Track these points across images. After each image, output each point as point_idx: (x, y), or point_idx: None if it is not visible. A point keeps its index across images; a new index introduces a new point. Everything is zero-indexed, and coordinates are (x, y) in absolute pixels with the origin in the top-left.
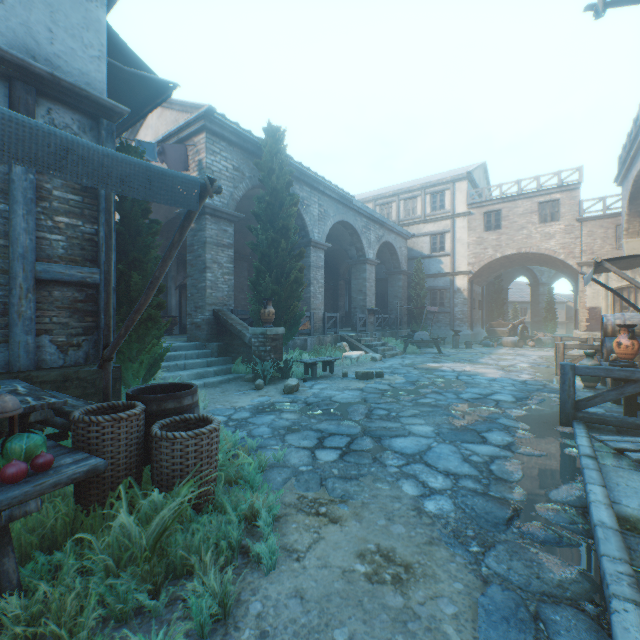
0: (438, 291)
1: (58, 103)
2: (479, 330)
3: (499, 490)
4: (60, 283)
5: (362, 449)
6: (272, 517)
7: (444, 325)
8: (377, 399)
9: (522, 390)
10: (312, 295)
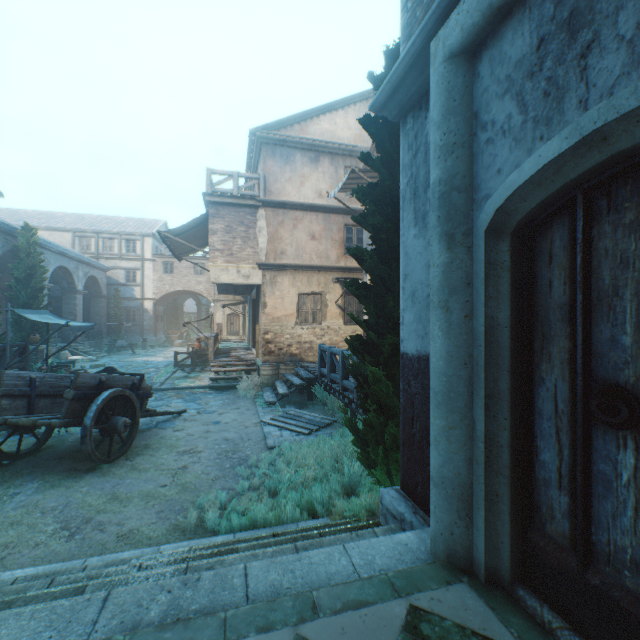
0: (132, 310)
1: None
2: (162, 336)
3: (152, 378)
4: None
5: None
6: None
7: (137, 334)
8: None
9: (170, 363)
10: None
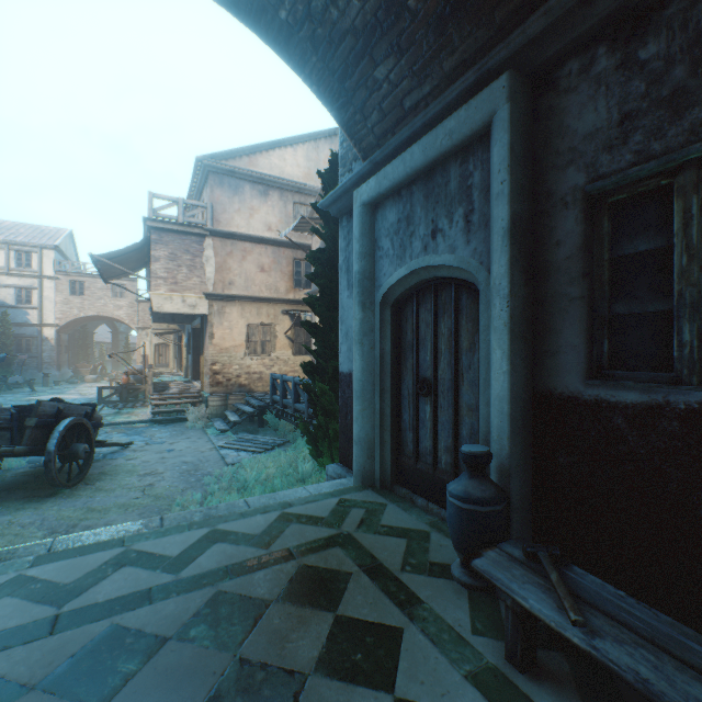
0: (26, 338)
1: None
2: (67, 370)
3: None
4: None
5: None
6: None
7: (33, 368)
8: None
9: (90, 401)
10: None
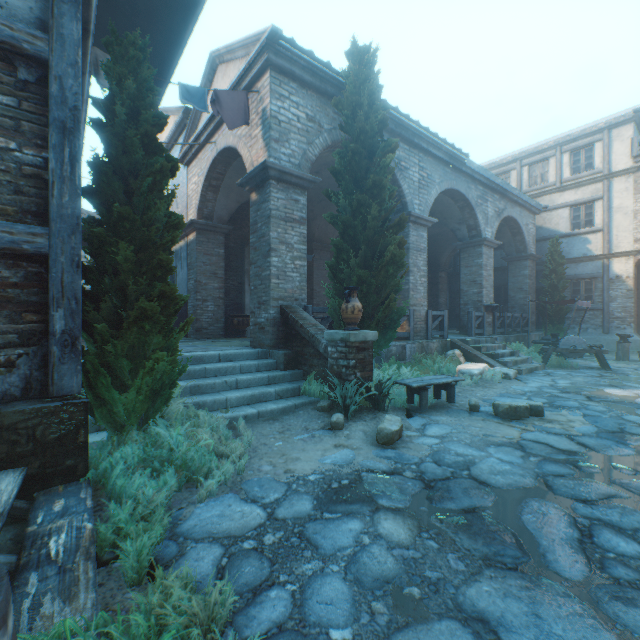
0: (582, 281)
1: None
2: None
3: None
4: None
5: None
6: None
7: (592, 327)
8: (575, 485)
9: None
10: (411, 287)
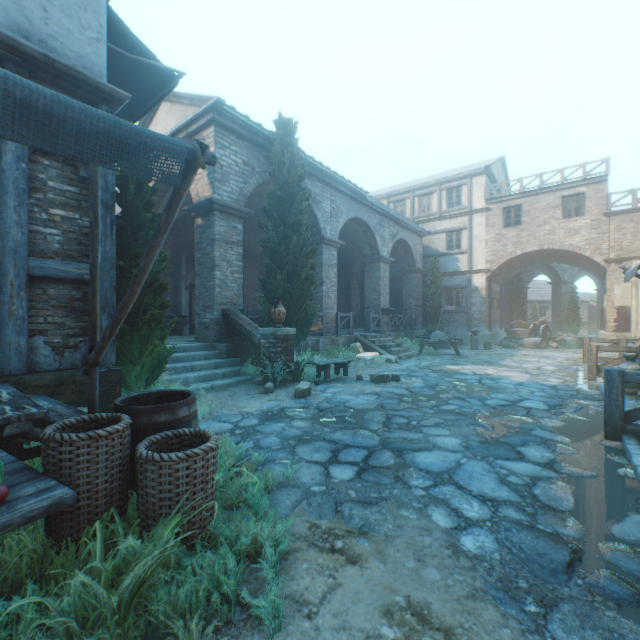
0: (454, 290)
1: (53, 87)
2: (497, 330)
3: (549, 522)
4: (55, 280)
5: (382, 465)
6: (278, 554)
7: (461, 325)
8: (395, 405)
9: (553, 396)
10: (324, 294)
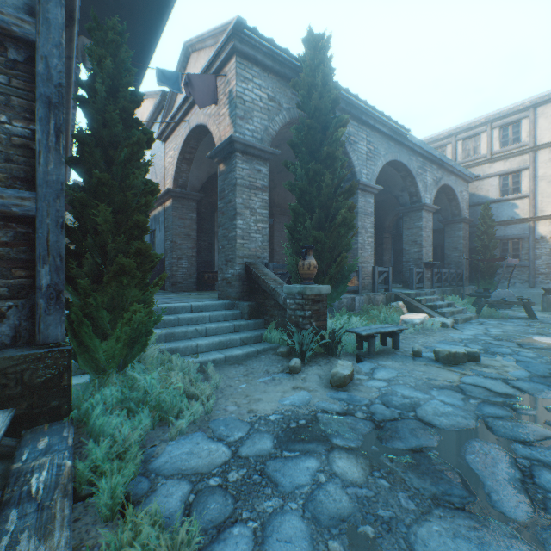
0: (510, 241)
1: None
2: None
3: None
4: None
5: None
6: None
7: (519, 281)
8: (513, 426)
9: None
10: (359, 246)
